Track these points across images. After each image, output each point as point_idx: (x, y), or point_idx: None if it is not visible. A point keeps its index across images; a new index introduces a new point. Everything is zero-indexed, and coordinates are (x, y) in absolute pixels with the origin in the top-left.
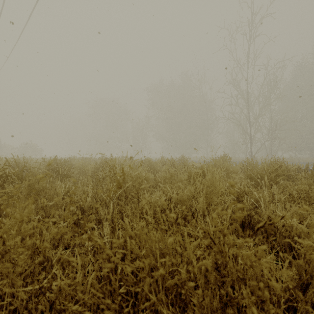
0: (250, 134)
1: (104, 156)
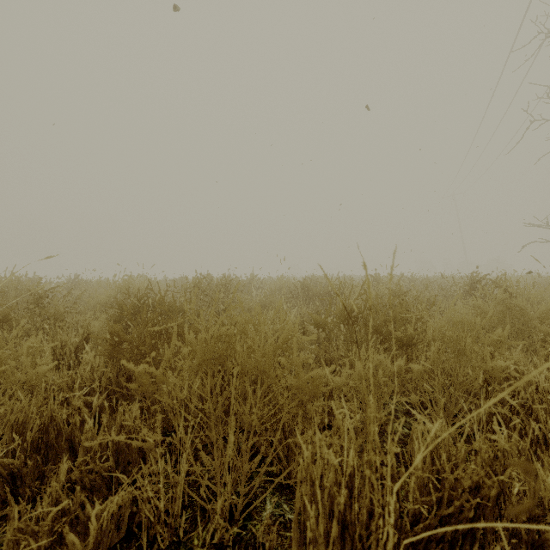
0: None
1: None
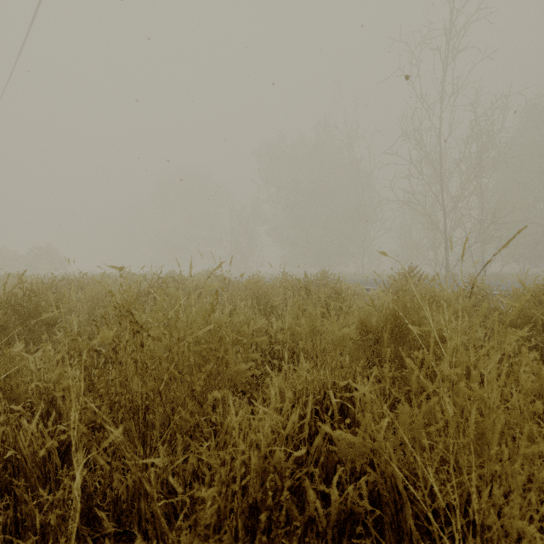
0: (445, 231)
1: (175, 272)
